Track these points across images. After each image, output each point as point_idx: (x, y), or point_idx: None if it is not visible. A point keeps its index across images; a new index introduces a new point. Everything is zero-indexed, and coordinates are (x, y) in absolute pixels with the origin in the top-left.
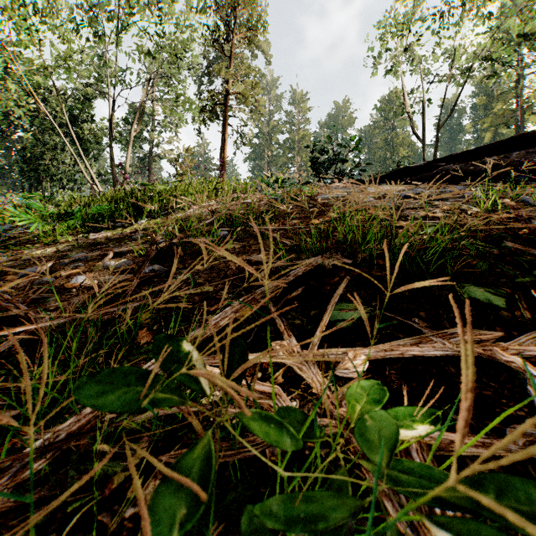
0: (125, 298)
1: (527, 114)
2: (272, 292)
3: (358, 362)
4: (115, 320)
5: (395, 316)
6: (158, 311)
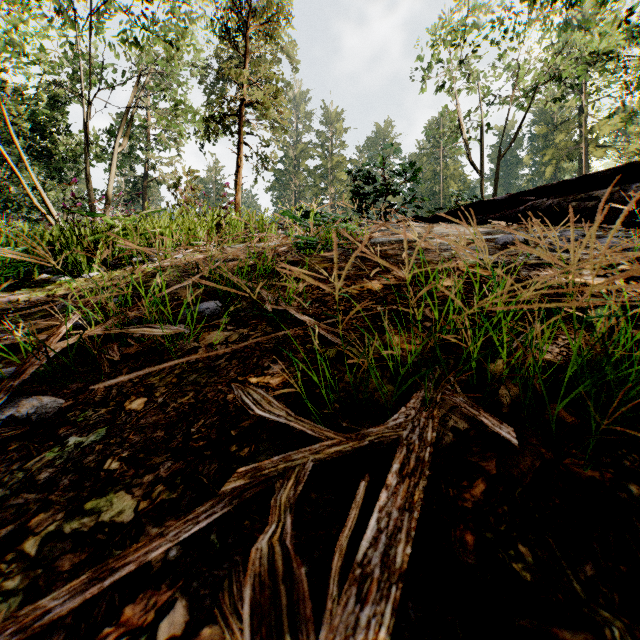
0: None
1: (592, 146)
2: (300, 541)
3: None
4: None
5: None
6: None
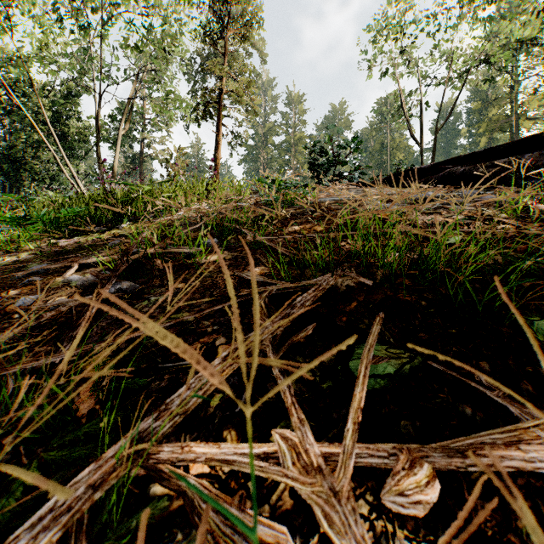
0: (75, 331)
1: (521, 119)
2: None
3: (421, 478)
4: (54, 367)
5: (449, 372)
6: (115, 353)
